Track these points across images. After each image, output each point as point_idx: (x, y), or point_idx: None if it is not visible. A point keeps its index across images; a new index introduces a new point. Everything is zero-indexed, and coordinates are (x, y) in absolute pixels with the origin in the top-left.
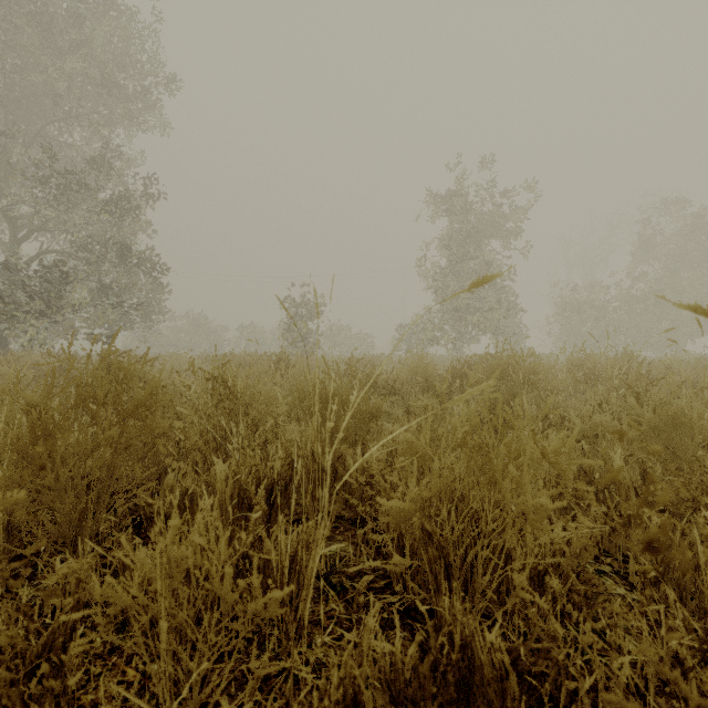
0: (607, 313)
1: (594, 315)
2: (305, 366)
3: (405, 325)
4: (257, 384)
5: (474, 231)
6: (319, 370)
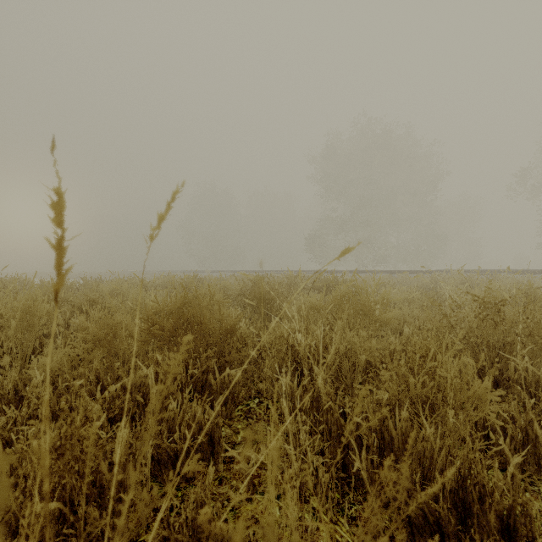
0: None
1: None
2: None
3: None
4: None
5: None
6: None
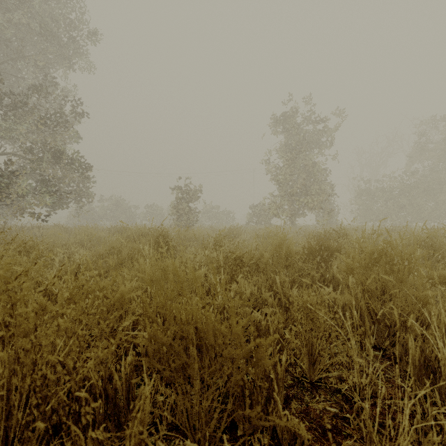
0: (392, 197)
1: (383, 199)
2: (184, 237)
3: (256, 205)
4: (96, 285)
5: (304, 141)
6: (194, 239)
